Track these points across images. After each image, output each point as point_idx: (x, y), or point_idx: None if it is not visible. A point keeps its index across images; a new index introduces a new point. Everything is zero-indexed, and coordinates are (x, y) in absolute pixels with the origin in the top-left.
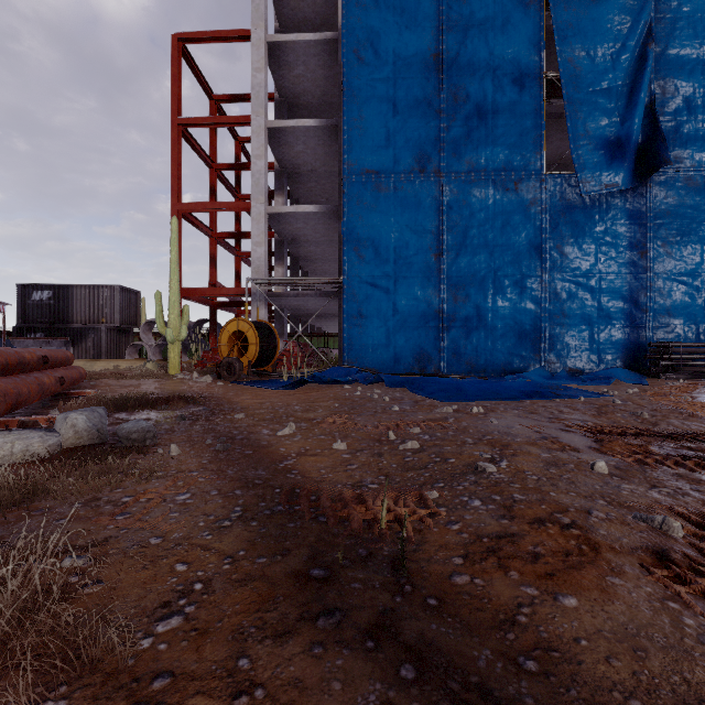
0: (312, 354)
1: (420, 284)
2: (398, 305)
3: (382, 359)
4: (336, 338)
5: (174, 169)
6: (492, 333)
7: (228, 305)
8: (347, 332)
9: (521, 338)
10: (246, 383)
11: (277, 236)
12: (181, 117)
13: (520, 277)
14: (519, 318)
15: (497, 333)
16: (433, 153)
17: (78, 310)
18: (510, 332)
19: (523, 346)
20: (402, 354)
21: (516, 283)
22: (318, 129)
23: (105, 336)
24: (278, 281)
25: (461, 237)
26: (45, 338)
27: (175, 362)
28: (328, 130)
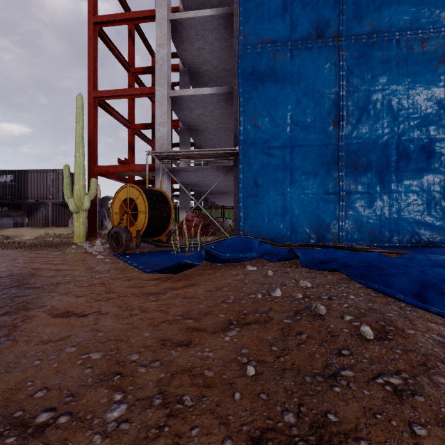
0: (210, 223)
1: (317, 152)
2: (294, 174)
3: (278, 228)
4: (230, 211)
5: (90, 61)
6: (397, 201)
7: (142, 183)
8: (243, 201)
9: (429, 206)
10: (127, 258)
11: (181, 125)
12: (96, 16)
13: (428, 141)
14: (427, 185)
15: (402, 201)
16: (331, 17)
17: (32, 189)
18: (417, 199)
19: (432, 215)
20: (299, 223)
21: (423, 148)
22: (215, 19)
23: (51, 209)
24: (176, 153)
25: (361, 102)
26: (8, 211)
27: (80, 231)
28: (224, 20)
